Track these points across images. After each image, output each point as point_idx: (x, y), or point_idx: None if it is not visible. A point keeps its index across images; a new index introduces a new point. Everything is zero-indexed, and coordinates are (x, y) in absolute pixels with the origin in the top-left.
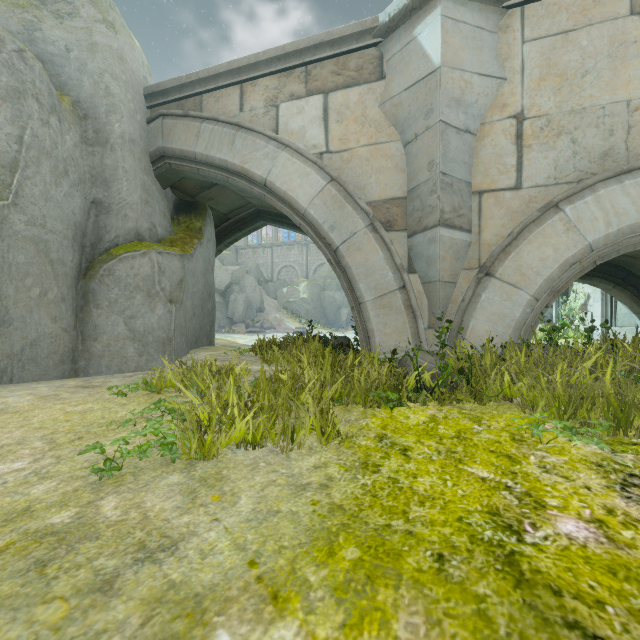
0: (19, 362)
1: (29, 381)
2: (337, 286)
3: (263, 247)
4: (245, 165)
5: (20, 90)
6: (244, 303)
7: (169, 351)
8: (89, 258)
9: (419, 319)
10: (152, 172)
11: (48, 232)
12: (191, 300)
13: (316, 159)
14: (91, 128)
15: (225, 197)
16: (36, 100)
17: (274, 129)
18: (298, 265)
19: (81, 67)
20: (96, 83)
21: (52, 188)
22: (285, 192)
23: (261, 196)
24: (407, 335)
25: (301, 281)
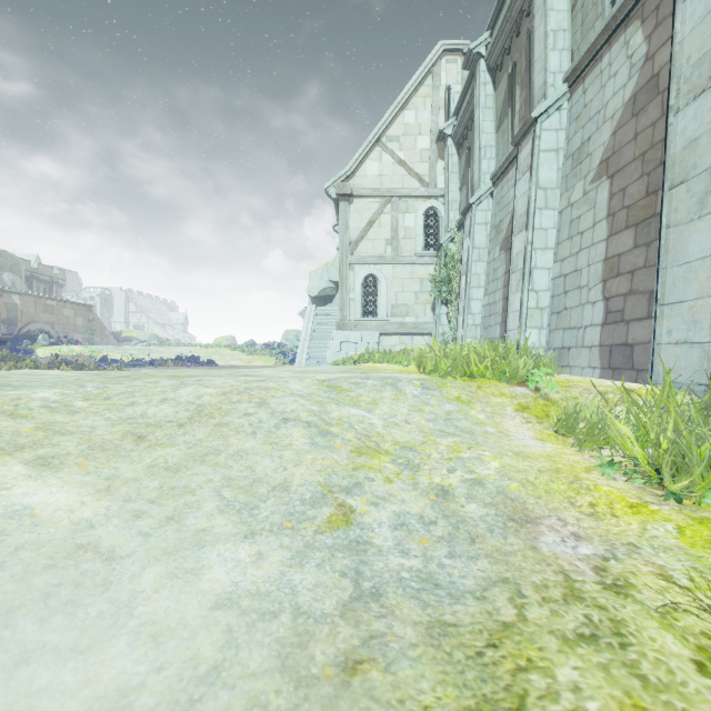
0: None
1: None
2: None
3: None
4: None
5: None
6: None
7: None
8: None
9: None
10: None
11: None
12: None
13: None
14: None
15: None
16: None
17: None
18: None
19: None
20: None
21: None
22: None
23: None
24: None
25: None
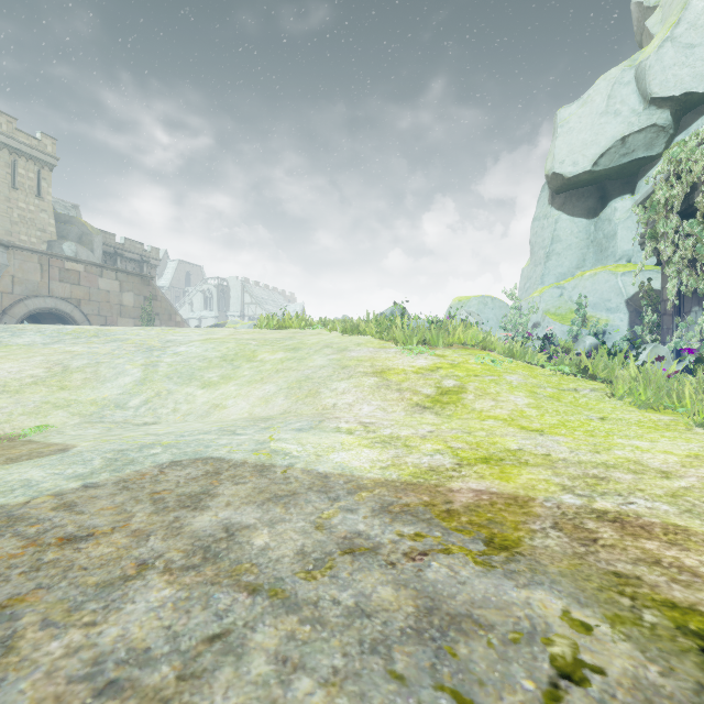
0: None
1: None
2: None
3: None
4: None
5: None
6: None
7: None
8: None
9: None
10: None
11: None
12: None
13: None
14: None
15: None
16: None
17: None
18: None
19: None
20: None
21: None
22: None
23: None
24: None
25: None
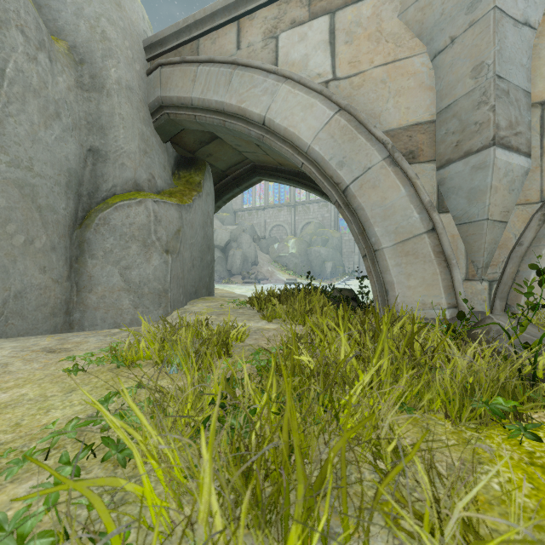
0: (1, 316)
1: (14, 336)
2: (322, 242)
3: (257, 209)
4: (242, 104)
5: (2, 19)
6: (241, 257)
7: (165, 303)
8: (86, 207)
9: (455, 269)
10: (151, 124)
11: (35, 176)
12: (189, 251)
13: (321, 87)
14: (87, 73)
15: (223, 153)
16: (21, 32)
17: (273, 63)
18: (287, 224)
19: (77, 11)
20: (92, 27)
21: (40, 129)
22: (286, 129)
23: (259, 137)
24: (438, 289)
25: (290, 238)
